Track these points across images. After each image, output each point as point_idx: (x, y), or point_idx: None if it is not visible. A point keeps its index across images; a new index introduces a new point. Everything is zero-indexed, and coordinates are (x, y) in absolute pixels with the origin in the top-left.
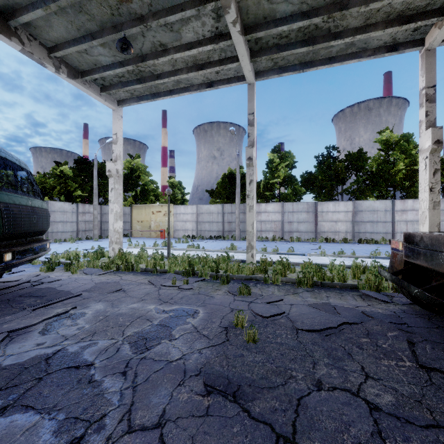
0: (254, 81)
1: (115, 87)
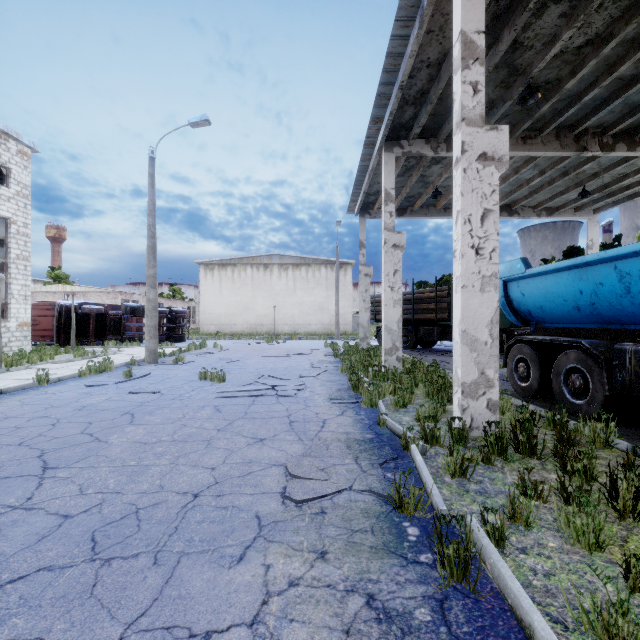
0: None
1: (586, 205)
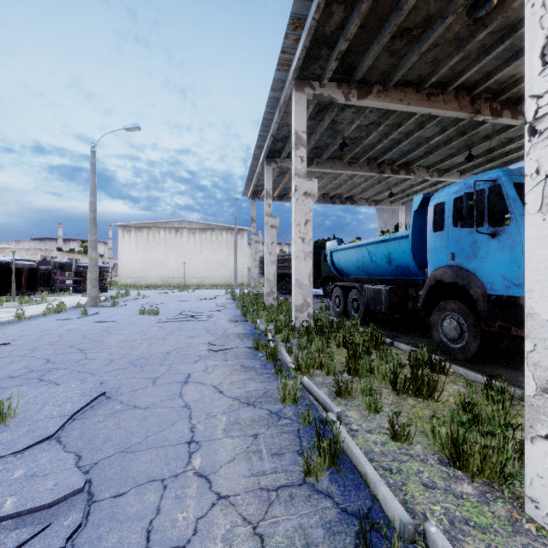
0: None
1: (397, 200)
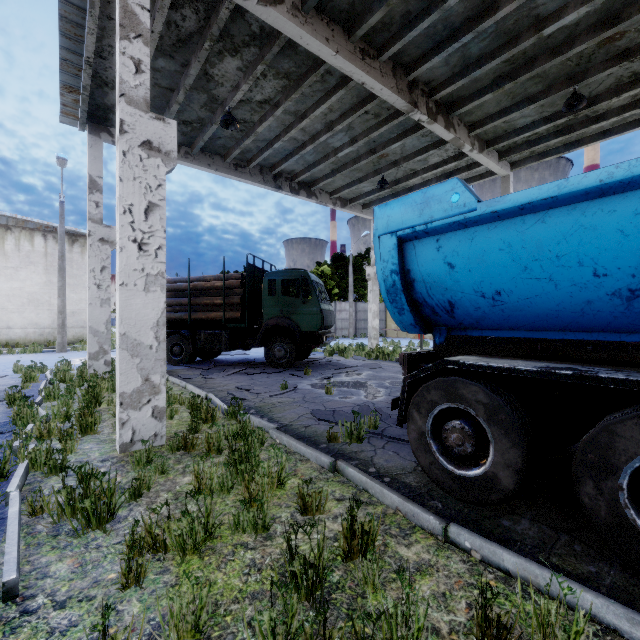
0: (510, 172)
1: (374, 203)
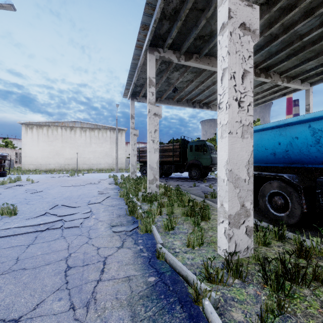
0: (310, 87)
1: None
